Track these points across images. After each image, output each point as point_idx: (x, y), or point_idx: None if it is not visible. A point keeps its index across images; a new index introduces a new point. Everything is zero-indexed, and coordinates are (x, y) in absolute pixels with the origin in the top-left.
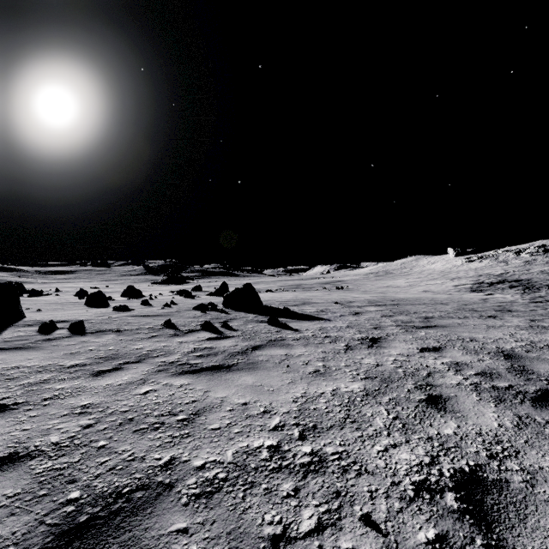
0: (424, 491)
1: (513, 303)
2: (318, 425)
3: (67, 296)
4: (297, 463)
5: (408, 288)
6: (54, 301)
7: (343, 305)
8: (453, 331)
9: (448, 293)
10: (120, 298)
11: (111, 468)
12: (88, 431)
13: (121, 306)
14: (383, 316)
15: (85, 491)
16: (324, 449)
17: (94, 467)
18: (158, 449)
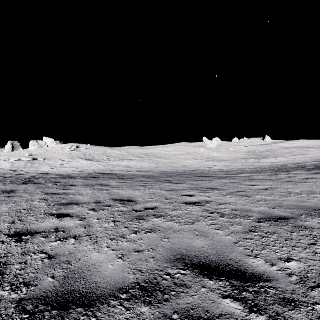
0: (22, 241)
1: None
2: None
3: None
4: None
5: None
6: None
7: None
8: None
9: None
10: None
11: None
12: None
13: None
14: None
15: None
16: None
17: None
18: None
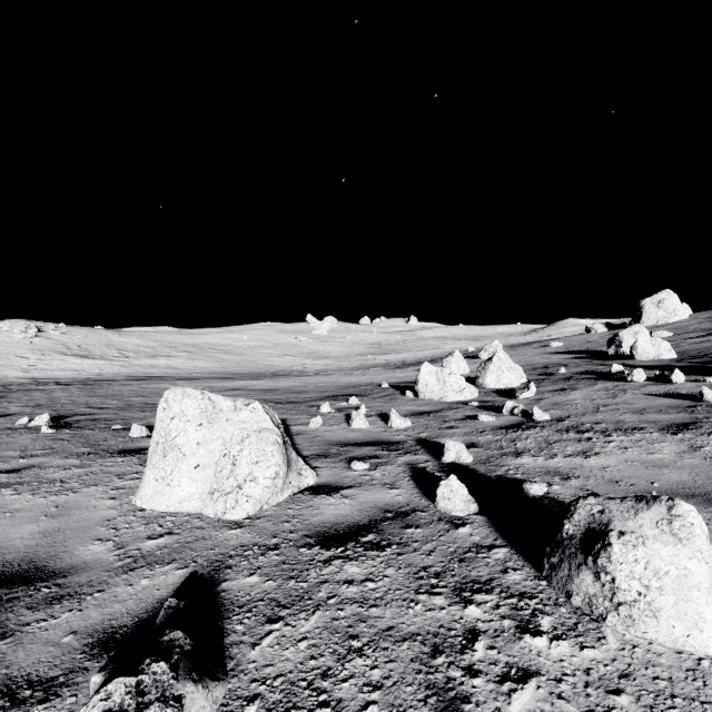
0: None
1: None
2: None
3: None
4: None
5: None
6: None
7: None
8: None
9: None
10: None
11: None
12: None
13: None
14: None
15: None
16: None
17: None
18: None
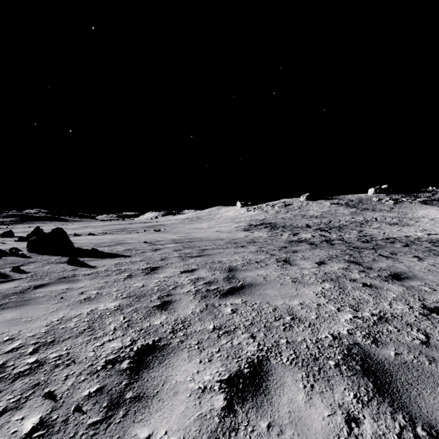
0: (110, 364)
1: (260, 237)
2: (57, 339)
3: None
4: (13, 373)
5: (207, 229)
6: None
7: (150, 244)
8: (212, 257)
9: (229, 232)
10: None
11: None
12: None
13: None
14: (174, 250)
15: None
16: (49, 356)
17: None
18: None
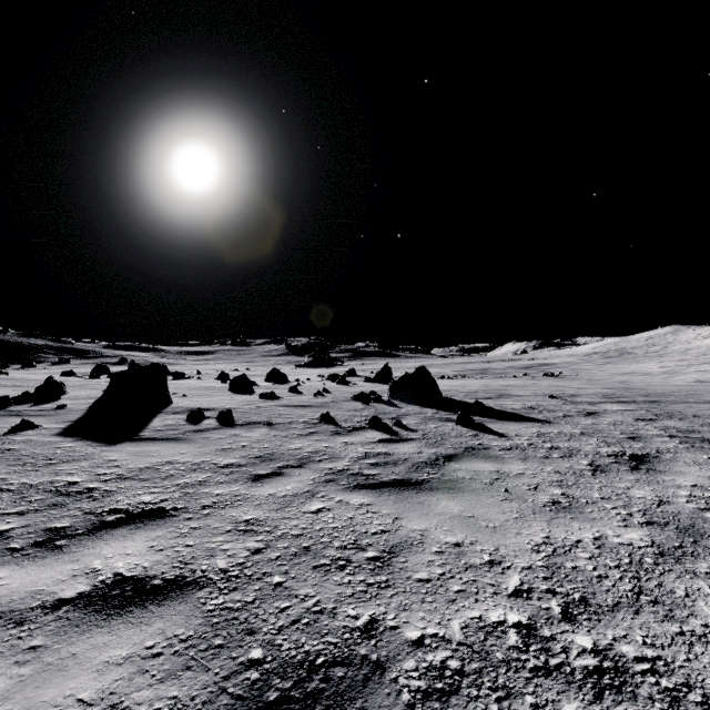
0: None
1: None
2: (590, 599)
3: (209, 379)
4: (575, 666)
5: (666, 376)
6: (197, 385)
7: (563, 400)
8: None
9: None
10: (264, 384)
11: (295, 621)
12: (258, 558)
13: (268, 393)
14: (637, 419)
15: (268, 651)
16: (617, 646)
17: (274, 614)
18: (350, 601)
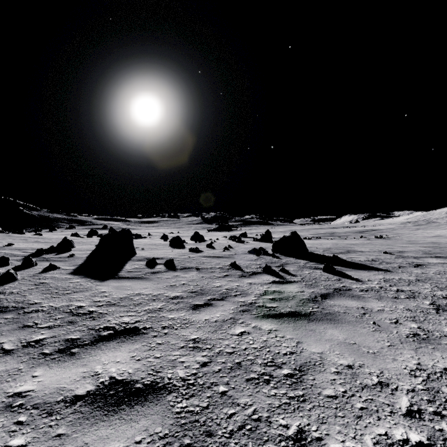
0: None
1: None
2: None
3: (156, 239)
4: None
5: None
6: (150, 242)
7: (394, 255)
8: None
9: None
10: (190, 242)
11: (241, 426)
12: (206, 370)
13: (194, 248)
14: None
15: None
16: None
17: (224, 419)
18: (279, 412)
